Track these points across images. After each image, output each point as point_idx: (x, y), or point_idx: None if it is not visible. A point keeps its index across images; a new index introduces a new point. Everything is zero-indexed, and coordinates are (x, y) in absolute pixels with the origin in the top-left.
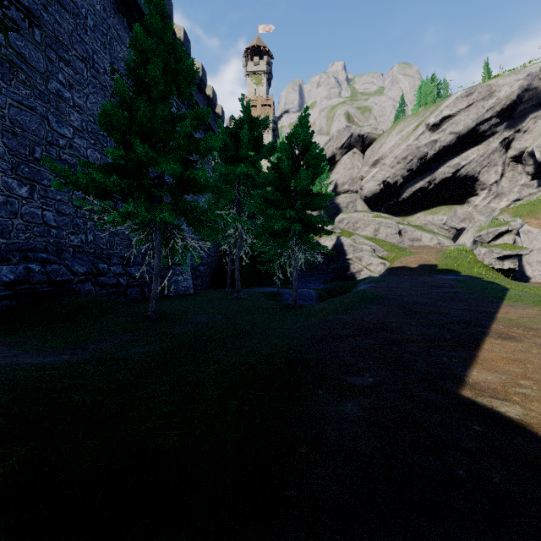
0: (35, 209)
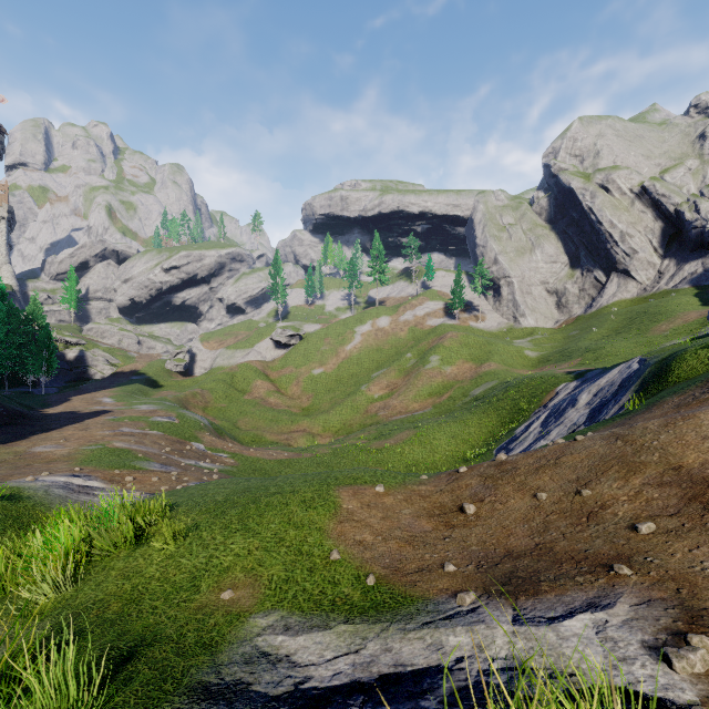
0: None
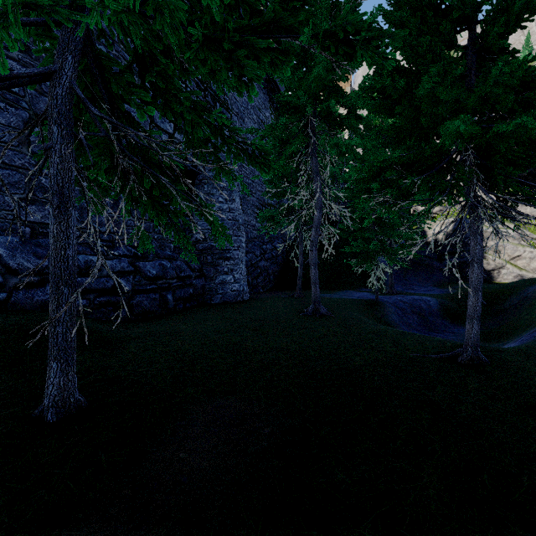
0: None
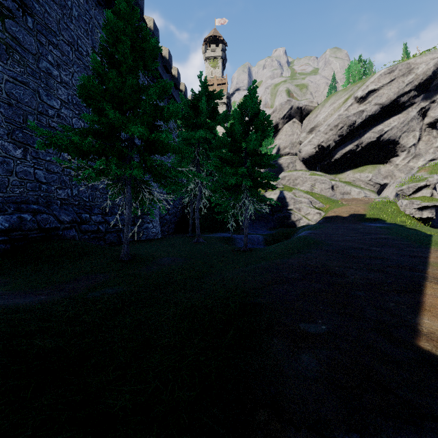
0: (28, 168)
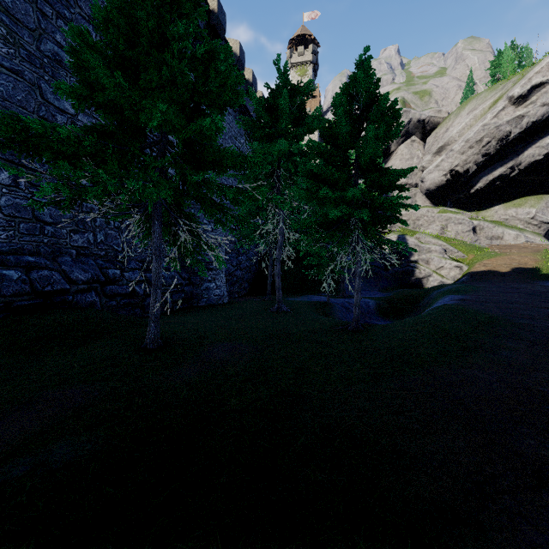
0: (22, 200)
